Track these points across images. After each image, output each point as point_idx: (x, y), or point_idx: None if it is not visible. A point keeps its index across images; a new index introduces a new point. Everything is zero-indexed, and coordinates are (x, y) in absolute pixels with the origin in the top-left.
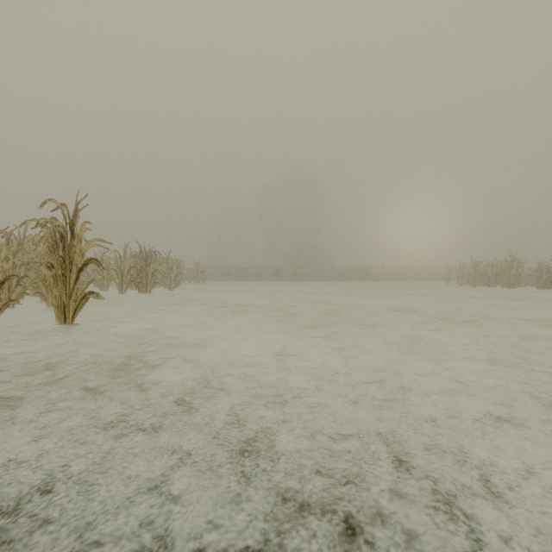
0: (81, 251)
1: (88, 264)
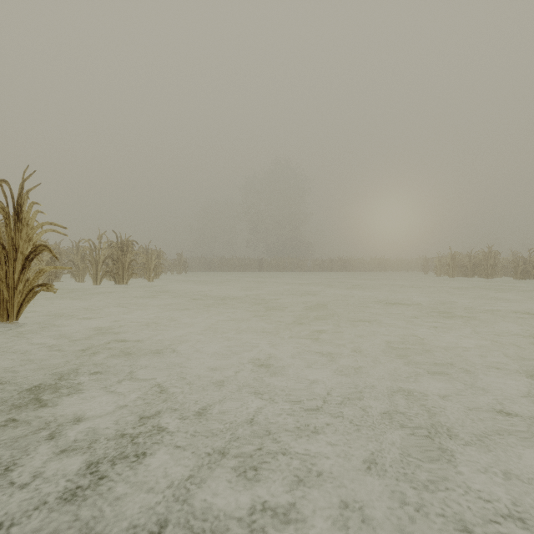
0: (28, 236)
1: (40, 252)
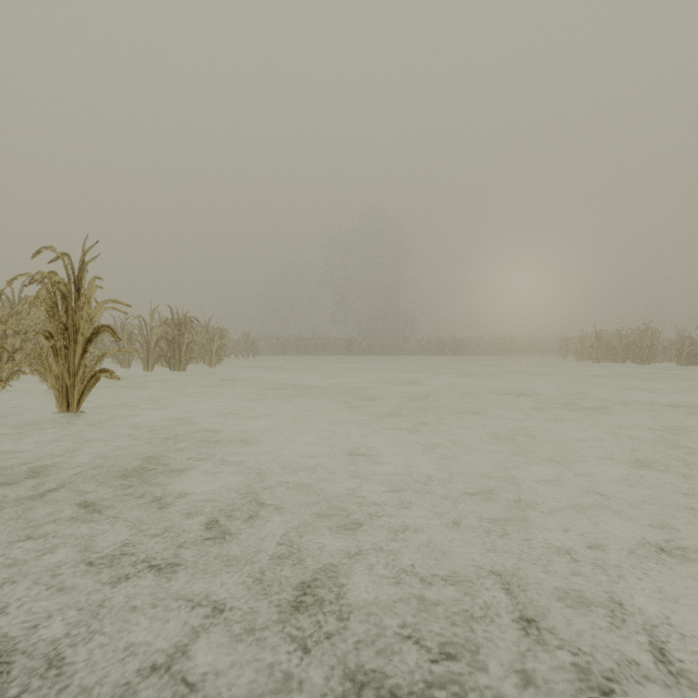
0: (89, 316)
1: (99, 333)
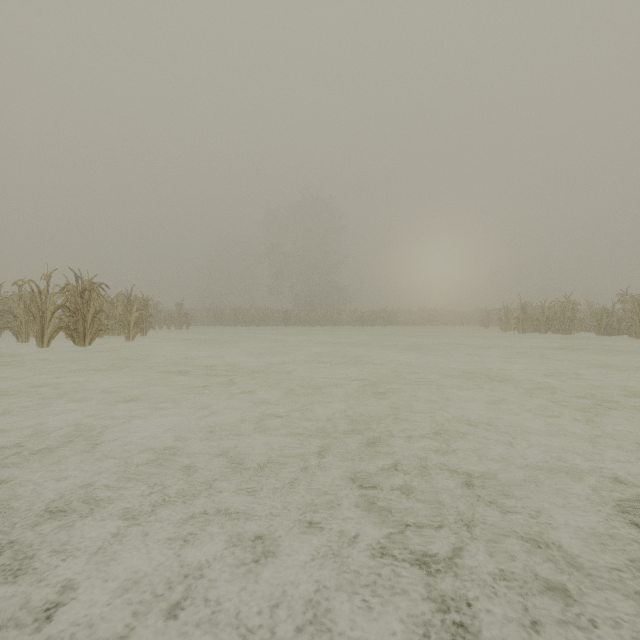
0: None
1: None
